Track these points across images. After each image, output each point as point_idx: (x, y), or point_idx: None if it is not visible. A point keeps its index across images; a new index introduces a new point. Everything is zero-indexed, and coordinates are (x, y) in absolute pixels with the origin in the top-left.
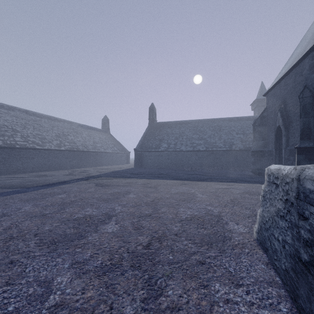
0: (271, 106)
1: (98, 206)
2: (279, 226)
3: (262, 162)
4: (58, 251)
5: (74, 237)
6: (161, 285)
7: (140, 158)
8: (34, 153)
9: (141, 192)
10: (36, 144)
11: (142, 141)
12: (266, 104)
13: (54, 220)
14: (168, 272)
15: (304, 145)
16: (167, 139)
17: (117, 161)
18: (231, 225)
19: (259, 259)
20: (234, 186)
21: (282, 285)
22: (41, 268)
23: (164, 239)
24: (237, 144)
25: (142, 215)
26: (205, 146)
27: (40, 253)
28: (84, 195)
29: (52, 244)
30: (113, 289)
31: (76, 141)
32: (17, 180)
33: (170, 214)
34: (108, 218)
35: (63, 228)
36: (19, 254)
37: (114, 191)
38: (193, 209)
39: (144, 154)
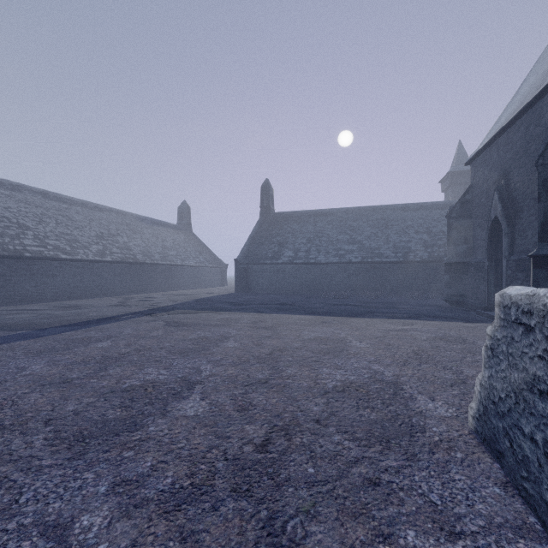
0: (480, 182)
1: (169, 364)
2: (538, 412)
3: (463, 283)
4: (87, 456)
5: (122, 427)
6: (294, 534)
7: (245, 276)
8: (56, 267)
9: (248, 336)
10: (60, 252)
11: (249, 246)
12: (471, 179)
13: (85, 391)
14: (307, 504)
15: (547, 252)
16: (293, 242)
17: (206, 281)
18: (422, 403)
19: (487, 474)
20: (417, 325)
21: (545, 535)
22: (51, 495)
23: (296, 430)
24: (417, 252)
25: (250, 382)
26: (361, 255)
27: (52, 461)
28: (144, 343)
29: (78, 440)
30: (196, 544)
31: (133, 245)
32: (26, 316)
33: (304, 379)
34: (188, 387)
35: (100, 409)
36: (10, 463)
37: (198, 335)
38: (345, 370)
39: (252, 268)
